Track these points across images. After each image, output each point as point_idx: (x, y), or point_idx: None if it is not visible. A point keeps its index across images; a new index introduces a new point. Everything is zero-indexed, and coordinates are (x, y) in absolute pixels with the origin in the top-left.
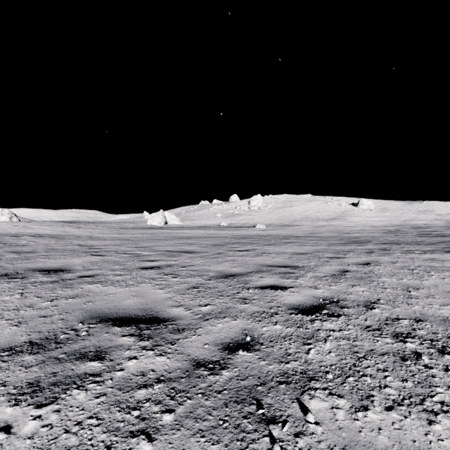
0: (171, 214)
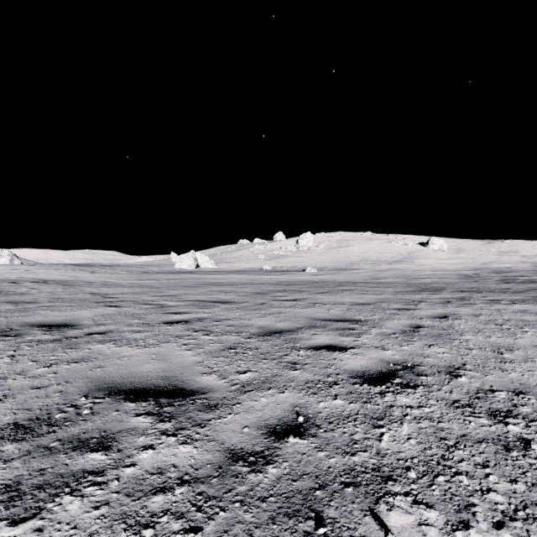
0: (204, 256)
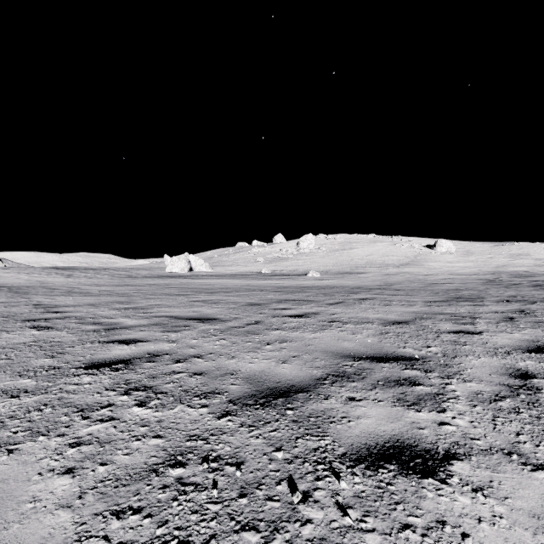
0: (198, 259)
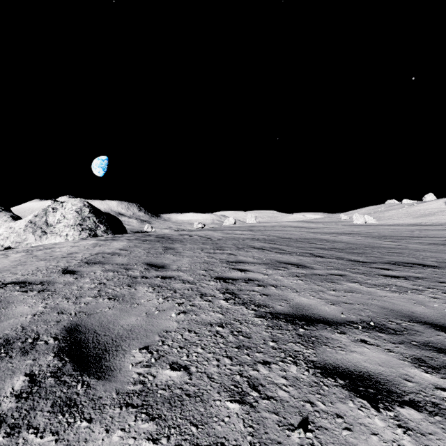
0: (369, 217)
